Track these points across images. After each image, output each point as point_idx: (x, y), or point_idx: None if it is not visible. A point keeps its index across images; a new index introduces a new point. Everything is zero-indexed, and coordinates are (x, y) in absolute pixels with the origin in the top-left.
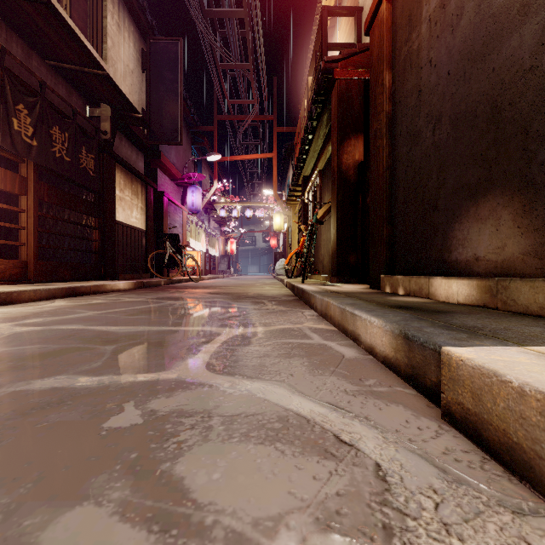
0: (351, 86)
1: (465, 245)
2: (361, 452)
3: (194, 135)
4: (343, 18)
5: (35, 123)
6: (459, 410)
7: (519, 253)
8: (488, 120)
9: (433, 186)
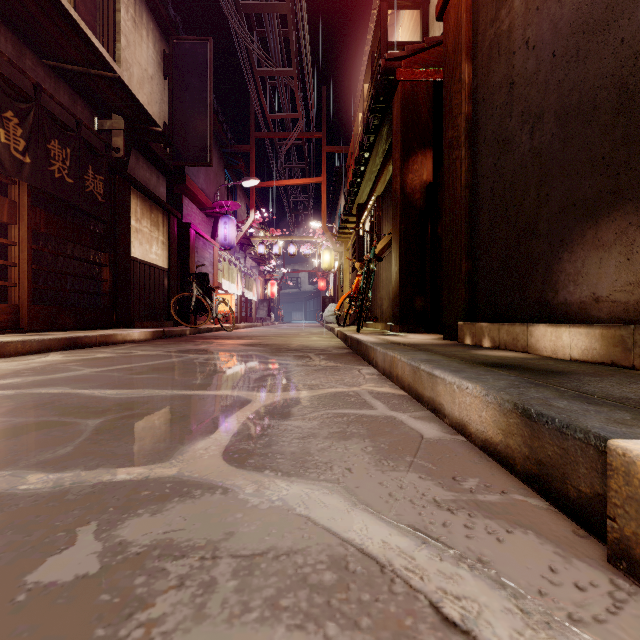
0: (417, 89)
1: (578, 282)
2: None
3: (227, 156)
4: (406, 13)
5: (28, 134)
6: None
7: None
8: (614, 110)
9: (531, 206)
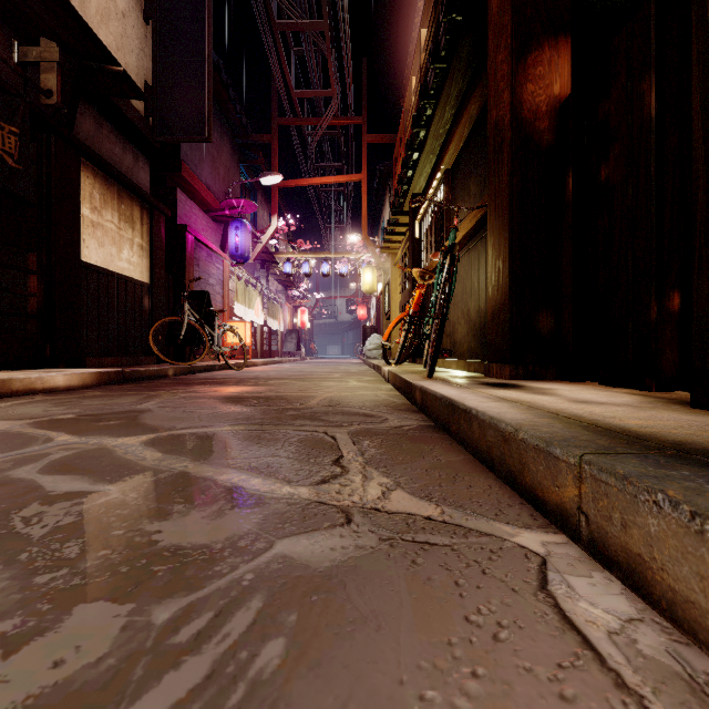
0: None
1: None
2: None
3: (243, 149)
4: None
5: None
6: None
7: None
8: None
9: None
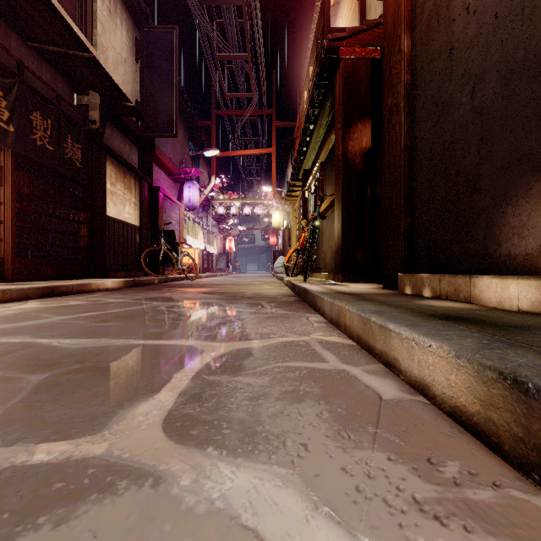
0: (357, 66)
1: (523, 234)
2: None
3: (191, 130)
4: (345, 4)
5: (11, 106)
6: None
7: None
8: None
9: (472, 163)
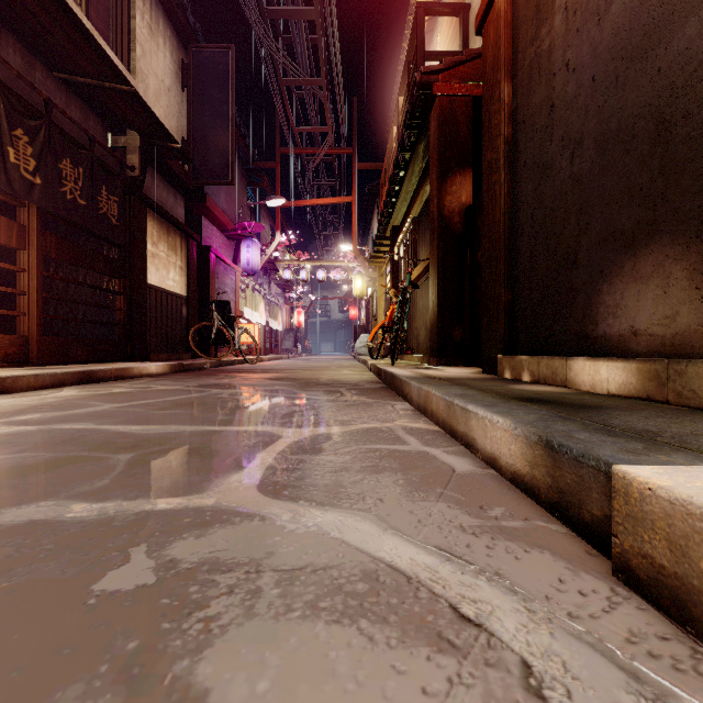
0: (456, 105)
1: (617, 314)
2: (496, 639)
3: (250, 173)
4: (444, 19)
5: (38, 154)
6: (645, 565)
7: (699, 324)
8: (651, 140)
9: (571, 235)
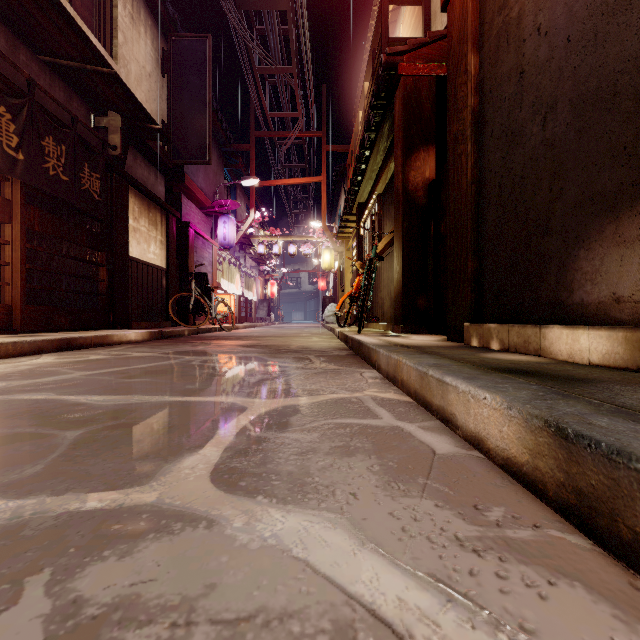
0: (420, 85)
1: (596, 281)
2: None
3: (227, 155)
4: (407, 9)
5: (21, 131)
6: None
7: None
8: (637, 96)
9: (543, 201)
